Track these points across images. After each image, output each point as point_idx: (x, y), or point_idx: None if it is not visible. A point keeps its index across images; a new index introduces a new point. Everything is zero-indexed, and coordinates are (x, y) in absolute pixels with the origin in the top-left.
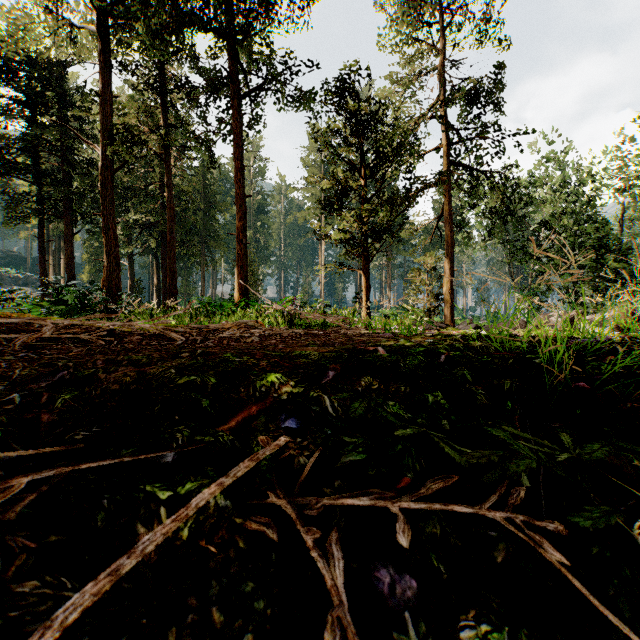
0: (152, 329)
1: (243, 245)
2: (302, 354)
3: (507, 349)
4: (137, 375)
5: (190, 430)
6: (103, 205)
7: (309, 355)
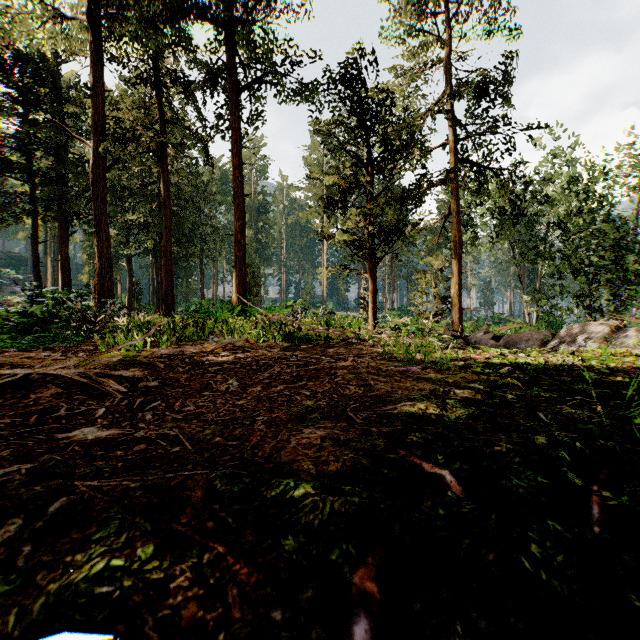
0: (78, 377)
1: (241, 246)
2: (287, 497)
3: None
4: None
5: None
6: (95, 204)
7: (302, 509)
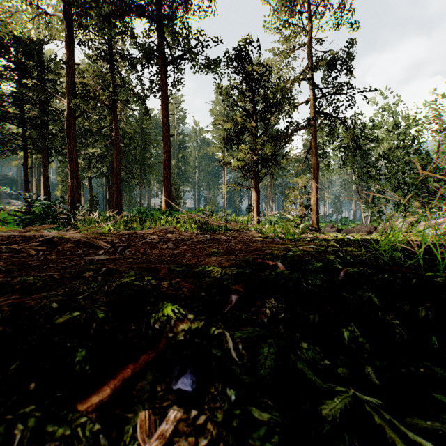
0: (82, 238)
1: (168, 170)
2: (205, 270)
3: (396, 263)
4: (12, 311)
5: (42, 412)
6: (68, 142)
7: (212, 272)
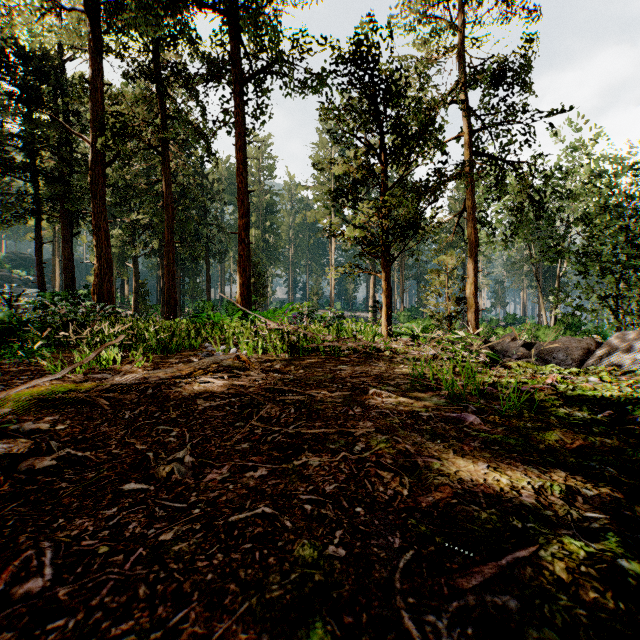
0: None
1: (245, 245)
2: None
3: None
4: None
5: None
6: (93, 202)
7: None
